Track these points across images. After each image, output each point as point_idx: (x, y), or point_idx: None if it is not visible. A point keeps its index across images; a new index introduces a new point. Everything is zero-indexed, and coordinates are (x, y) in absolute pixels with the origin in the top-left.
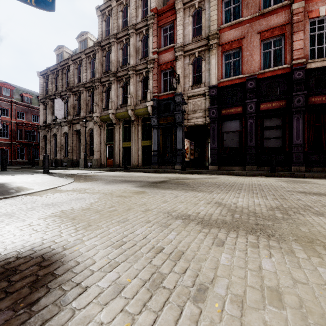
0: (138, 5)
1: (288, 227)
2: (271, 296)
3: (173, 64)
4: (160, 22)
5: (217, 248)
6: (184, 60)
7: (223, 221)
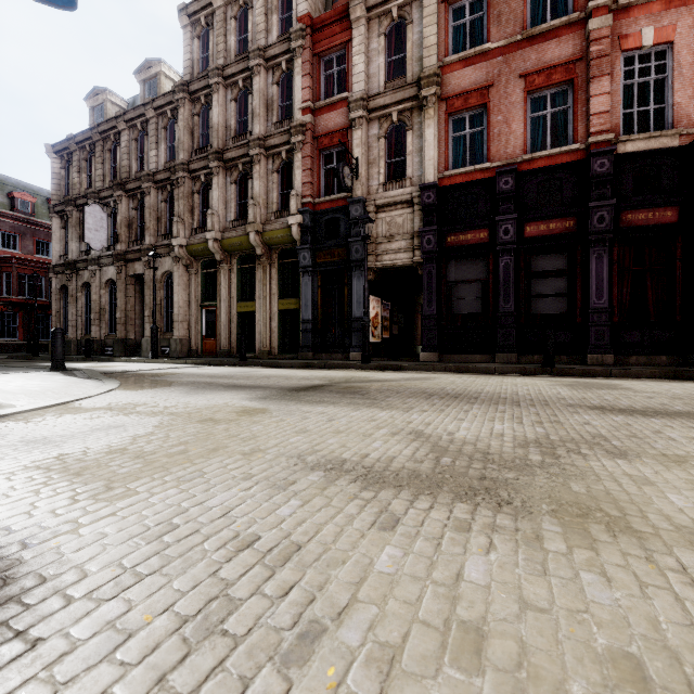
0: (272, 7)
1: (545, 484)
2: (461, 644)
3: (345, 136)
4: (318, 46)
5: (378, 535)
6: (368, 129)
7: (413, 472)
